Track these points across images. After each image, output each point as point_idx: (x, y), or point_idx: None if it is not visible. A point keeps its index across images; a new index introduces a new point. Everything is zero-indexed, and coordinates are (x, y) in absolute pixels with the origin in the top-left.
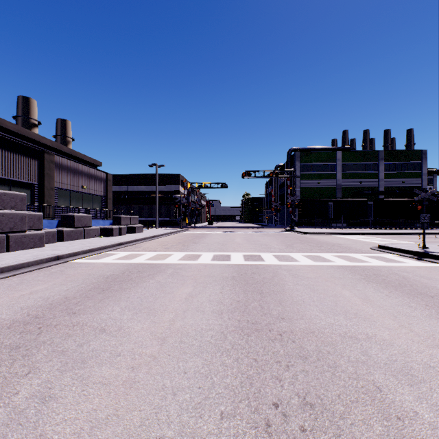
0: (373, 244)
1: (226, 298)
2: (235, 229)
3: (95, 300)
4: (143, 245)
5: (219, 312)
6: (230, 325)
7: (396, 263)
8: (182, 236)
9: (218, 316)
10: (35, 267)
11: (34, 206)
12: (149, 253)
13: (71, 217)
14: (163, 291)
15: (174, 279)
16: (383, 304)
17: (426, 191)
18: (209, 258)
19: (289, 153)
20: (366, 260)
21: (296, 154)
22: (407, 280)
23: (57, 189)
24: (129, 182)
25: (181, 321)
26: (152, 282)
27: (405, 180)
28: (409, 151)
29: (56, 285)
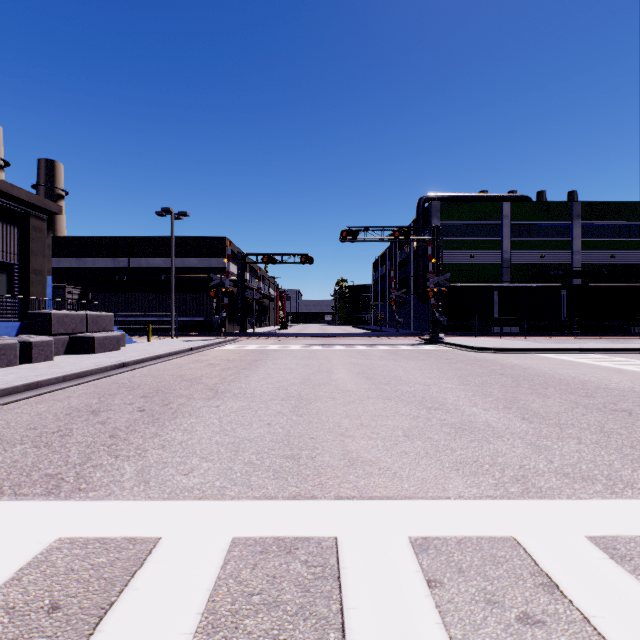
0: None
1: None
2: (327, 338)
3: None
4: (16, 411)
5: None
6: None
7: None
8: (204, 362)
9: None
10: None
11: None
12: None
13: None
14: None
15: None
16: None
17: None
18: None
19: (420, 204)
20: None
21: (434, 206)
22: None
23: None
24: (133, 252)
25: None
26: None
27: (615, 254)
28: (621, 205)
29: None
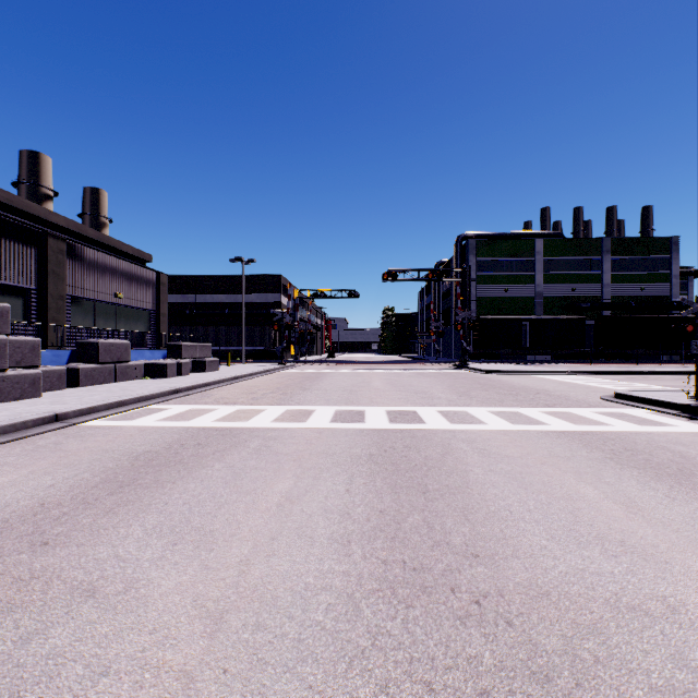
0: (604, 391)
1: (357, 503)
2: (371, 365)
3: (98, 511)
4: (216, 392)
5: (344, 539)
6: (368, 575)
7: (655, 426)
8: (284, 378)
9: (342, 550)
10: (9, 437)
11: (27, 327)
12: (223, 408)
13: (93, 346)
14: (237, 487)
15: (261, 461)
16: (669, 518)
17: (678, 304)
18: (327, 418)
19: (458, 241)
20: (603, 422)
21: (470, 244)
22: (691, 461)
23: (72, 298)
24: (199, 289)
25: (263, 564)
26: (219, 468)
27: (644, 286)
28: (651, 240)
29: (35, 474)
